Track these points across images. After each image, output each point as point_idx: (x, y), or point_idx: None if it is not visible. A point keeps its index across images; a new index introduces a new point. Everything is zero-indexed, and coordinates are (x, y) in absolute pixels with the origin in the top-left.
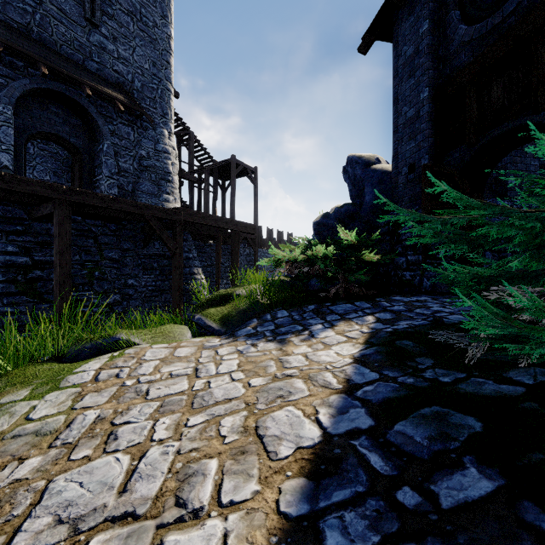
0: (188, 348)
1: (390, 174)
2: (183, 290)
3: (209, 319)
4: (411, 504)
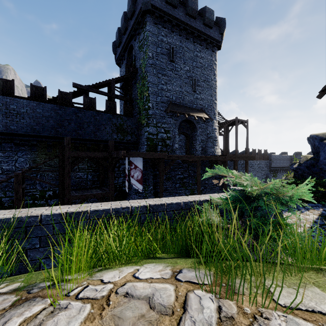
0: None
1: None
2: (223, 185)
3: None
4: (323, 230)
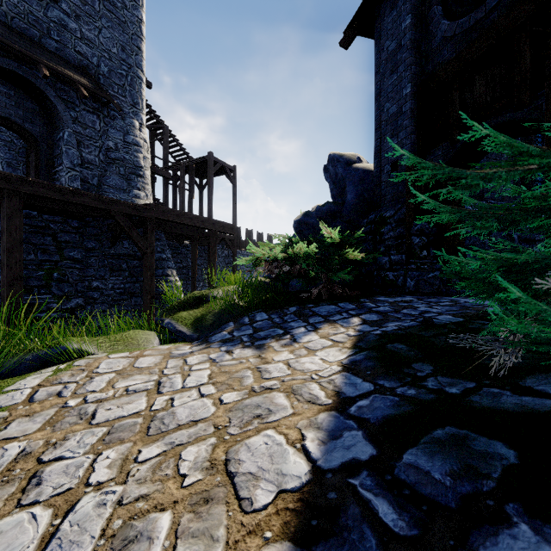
0: (152, 357)
1: (372, 173)
2: (155, 293)
3: (180, 324)
4: None
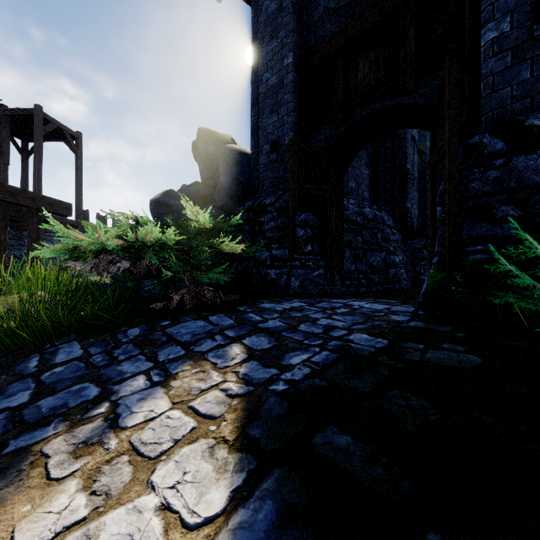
0: None
1: (248, 156)
2: None
3: None
4: None
